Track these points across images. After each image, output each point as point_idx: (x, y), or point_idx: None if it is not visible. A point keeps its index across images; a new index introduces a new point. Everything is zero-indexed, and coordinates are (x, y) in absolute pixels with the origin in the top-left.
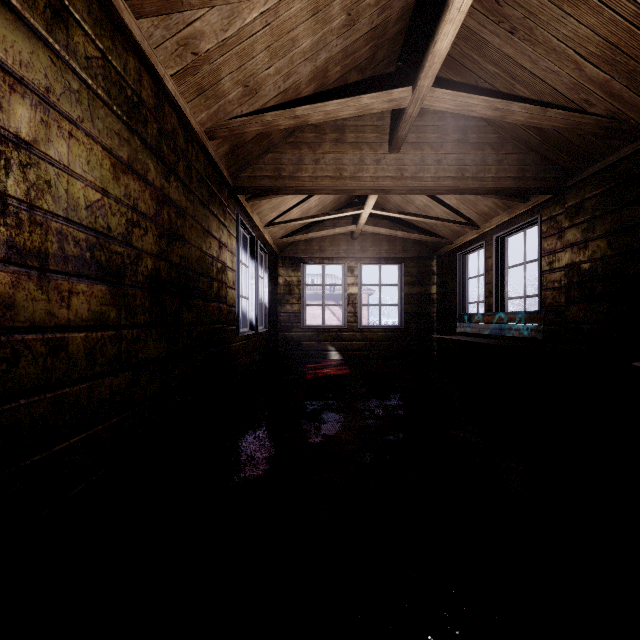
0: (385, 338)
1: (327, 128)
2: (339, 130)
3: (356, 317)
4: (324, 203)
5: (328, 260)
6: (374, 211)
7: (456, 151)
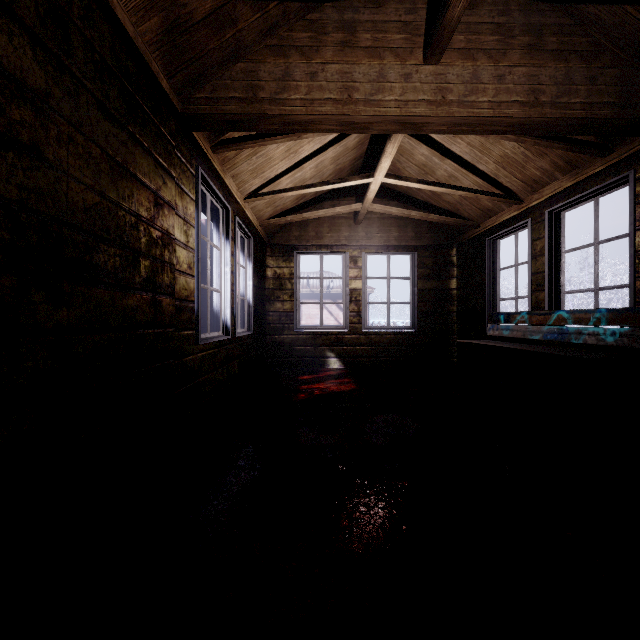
0: (395, 342)
1: (329, 24)
2: (347, 28)
3: (360, 317)
4: (322, 175)
5: (326, 248)
6: (387, 180)
7: (526, 62)
